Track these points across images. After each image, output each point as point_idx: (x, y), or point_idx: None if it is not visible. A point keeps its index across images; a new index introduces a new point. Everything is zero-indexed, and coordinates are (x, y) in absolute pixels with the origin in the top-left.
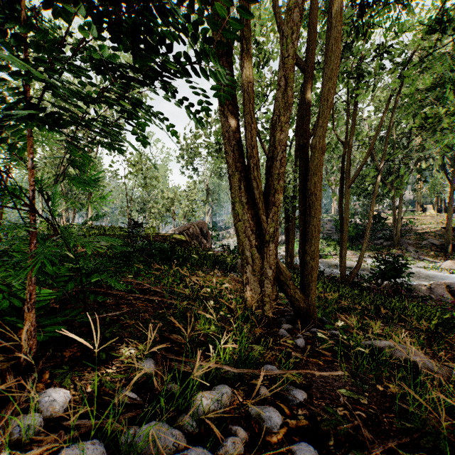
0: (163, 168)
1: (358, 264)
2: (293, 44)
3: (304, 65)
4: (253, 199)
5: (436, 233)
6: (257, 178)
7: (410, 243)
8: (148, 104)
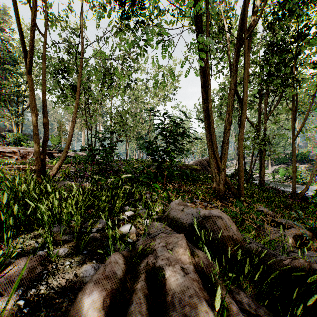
0: (186, 123)
1: (306, 187)
2: (231, 102)
3: (241, 101)
4: (215, 157)
5: None
6: (216, 150)
7: None
8: (184, 149)
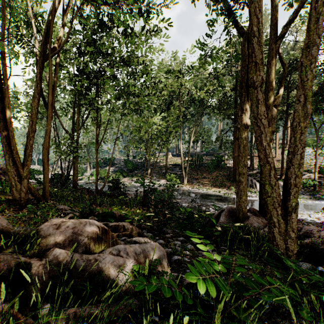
0: None
1: (104, 184)
2: (35, 110)
3: None
4: (16, 164)
5: (167, 167)
6: (17, 157)
7: (155, 172)
8: None
